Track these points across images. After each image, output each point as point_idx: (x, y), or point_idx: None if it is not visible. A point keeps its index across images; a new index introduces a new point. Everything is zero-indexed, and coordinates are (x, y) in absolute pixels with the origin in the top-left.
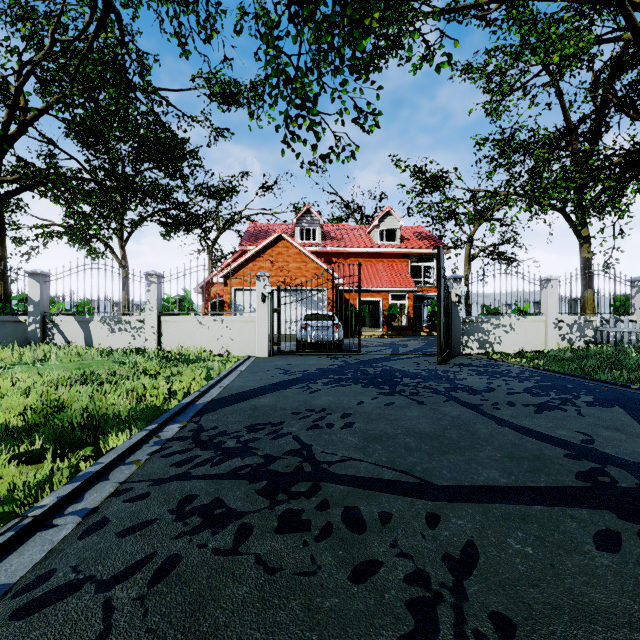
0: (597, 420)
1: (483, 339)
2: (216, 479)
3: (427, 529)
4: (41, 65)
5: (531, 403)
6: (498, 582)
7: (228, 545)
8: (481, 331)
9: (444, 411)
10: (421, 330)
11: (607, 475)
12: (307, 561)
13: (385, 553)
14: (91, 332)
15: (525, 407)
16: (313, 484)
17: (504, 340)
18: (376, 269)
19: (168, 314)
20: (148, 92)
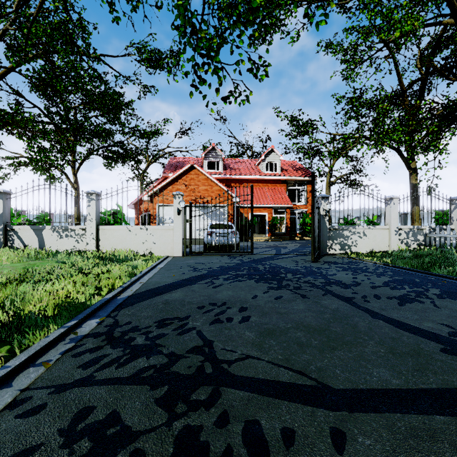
0: (452, 312)
1: (343, 243)
2: (118, 384)
3: (335, 454)
4: (9, 34)
5: (393, 296)
6: None
7: None
8: (342, 237)
9: (324, 304)
10: (295, 236)
11: None
12: None
13: None
14: (44, 238)
15: (389, 300)
16: (213, 389)
17: (359, 243)
18: (263, 191)
19: (105, 224)
20: (88, 52)
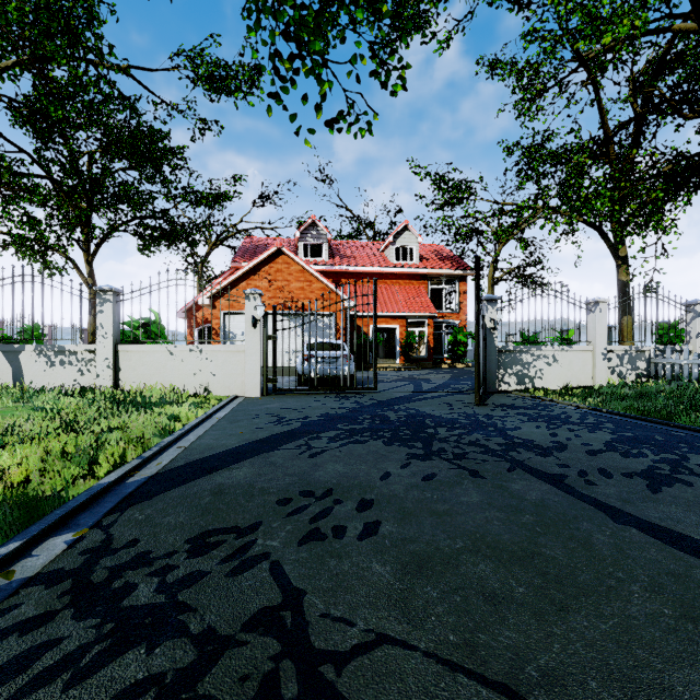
0: None
1: (522, 373)
2: None
3: None
4: None
5: (632, 471)
6: None
7: None
8: (520, 363)
9: (516, 491)
10: (442, 361)
11: None
12: None
13: None
14: (21, 366)
15: (629, 479)
16: None
17: (546, 374)
18: (391, 292)
19: (129, 342)
20: (100, 51)
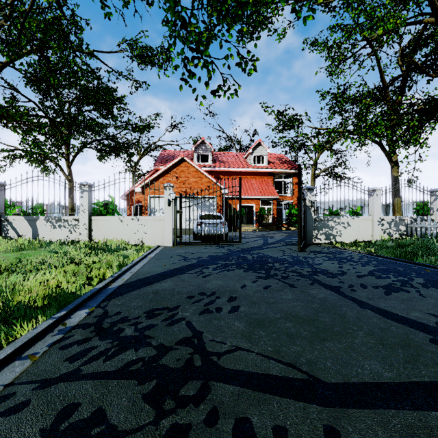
0: (437, 301)
1: (328, 233)
2: (105, 379)
3: None
4: (5, 30)
5: (379, 285)
6: None
7: None
8: (327, 227)
9: (312, 294)
10: (282, 226)
11: None
12: None
13: None
14: (37, 228)
15: (375, 289)
16: (202, 384)
17: (343, 233)
18: (251, 183)
19: (97, 214)
20: (81, 47)
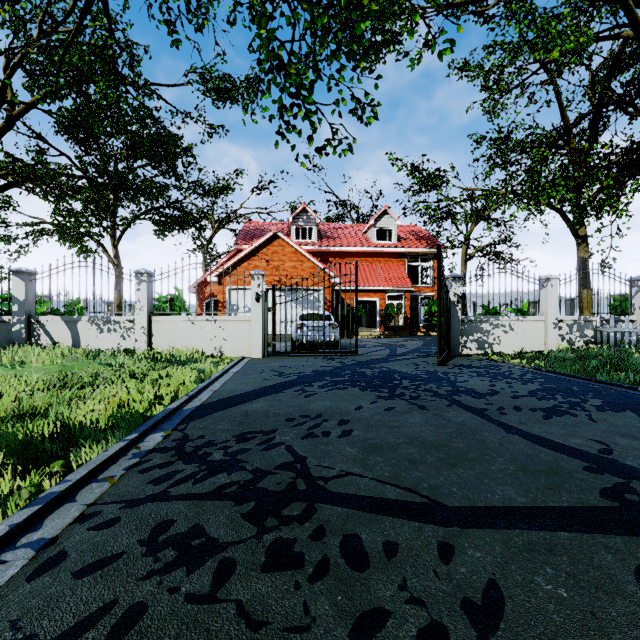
0: (611, 426)
1: (482, 339)
2: (197, 500)
3: (440, 564)
4: (29, 58)
5: (538, 407)
6: (532, 639)
7: (205, 589)
8: (480, 331)
9: (448, 417)
10: (418, 330)
11: (635, 492)
12: (299, 611)
13: (392, 598)
14: (79, 332)
15: (533, 412)
16: (307, 505)
17: (503, 340)
18: (373, 269)
19: (159, 314)
20: (138, 84)
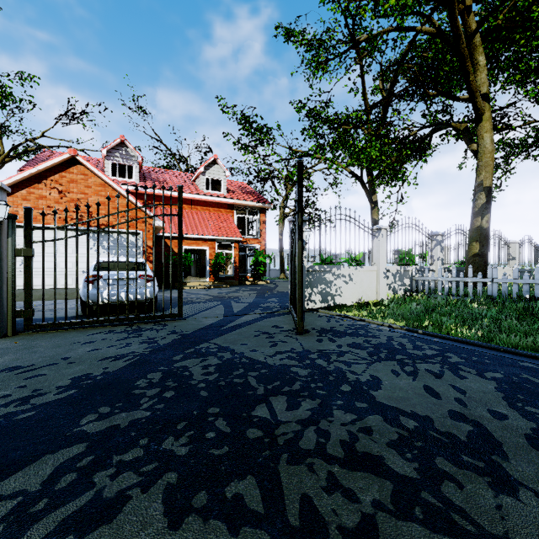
0: None
1: (326, 291)
2: None
3: None
4: None
5: None
6: None
7: None
8: (324, 282)
9: None
10: (246, 279)
11: None
12: None
13: None
14: None
15: None
16: None
17: (344, 291)
18: (202, 217)
19: None
20: None
